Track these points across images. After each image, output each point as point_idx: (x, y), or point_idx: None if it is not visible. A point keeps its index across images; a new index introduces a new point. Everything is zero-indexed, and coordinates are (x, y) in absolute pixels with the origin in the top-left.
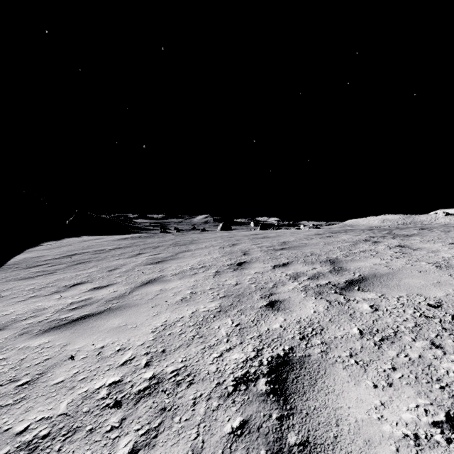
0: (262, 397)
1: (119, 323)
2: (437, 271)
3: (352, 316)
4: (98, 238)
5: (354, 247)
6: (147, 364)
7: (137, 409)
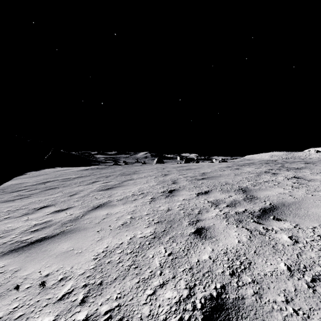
0: None
1: (67, 248)
2: None
3: (276, 248)
4: (67, 169)
5: (258, 177)
6: (83, 300)
7: None
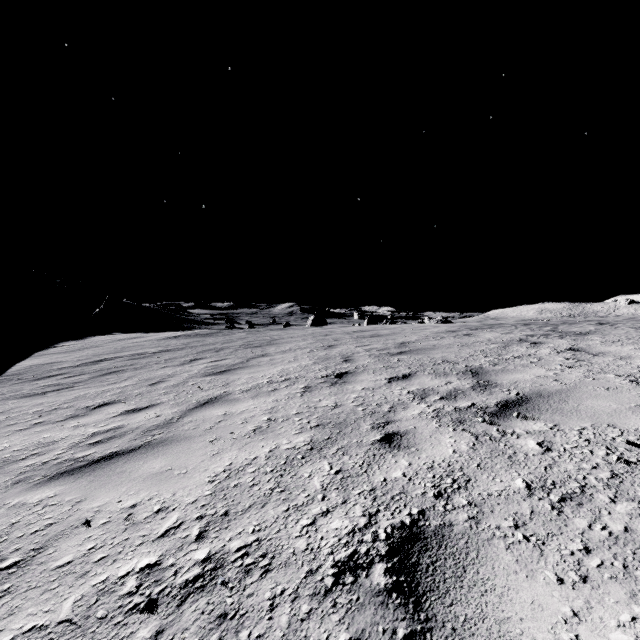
0: (380, 597)
1: (161, 467)
2: (633, 388)
3: (513, 460)
4: (137, 337)
5: (505, 350)
6: (201, 535)
7: (182, 615)
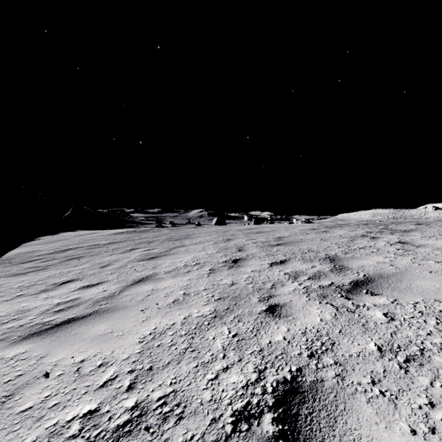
0: None
1: (104, 330)
2: None
3: (366, 327)
4: (94, 233)
5: (352, 243)
6: (131, 386)
7: None
